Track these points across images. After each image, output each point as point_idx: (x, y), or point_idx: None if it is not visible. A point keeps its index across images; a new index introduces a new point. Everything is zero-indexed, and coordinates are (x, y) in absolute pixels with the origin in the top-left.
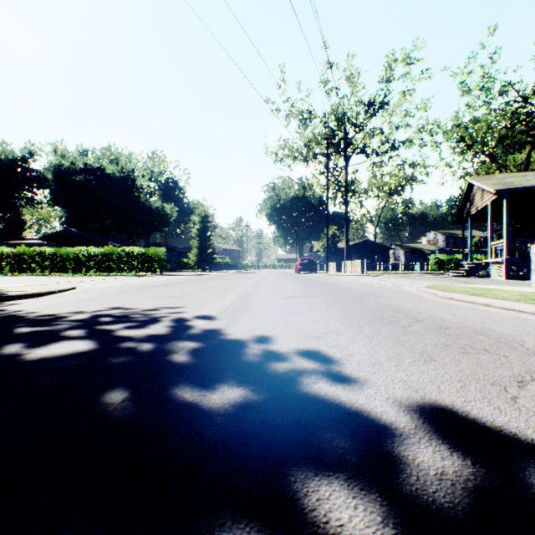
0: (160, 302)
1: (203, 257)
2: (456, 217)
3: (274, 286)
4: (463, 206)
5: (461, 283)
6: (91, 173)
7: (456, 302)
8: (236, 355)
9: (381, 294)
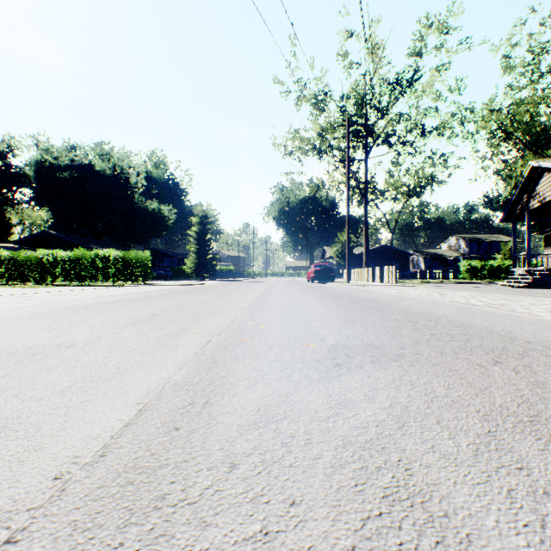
0: None
1: (202, 263)
2: (506, 214)
3: (287, 307)
4: (518, 199)
5: None
6: (79, 170)
7: None
8: None
9: None
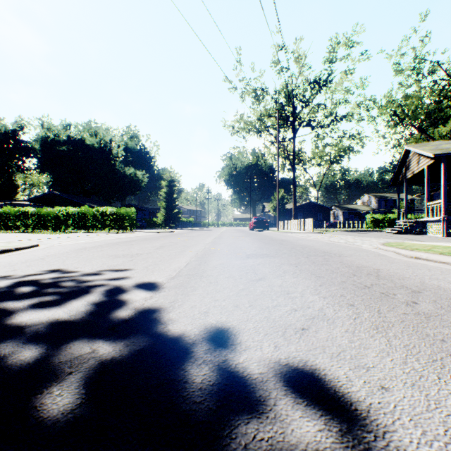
0: (110, 262)
1: (169, 216)
2: (393, 181)
3: (232, 243)
4: (399, 170)
5: (407, 240)
6: (73, 144)
7: (427, 262)
8: (170, 389)
9: (342, 253)
